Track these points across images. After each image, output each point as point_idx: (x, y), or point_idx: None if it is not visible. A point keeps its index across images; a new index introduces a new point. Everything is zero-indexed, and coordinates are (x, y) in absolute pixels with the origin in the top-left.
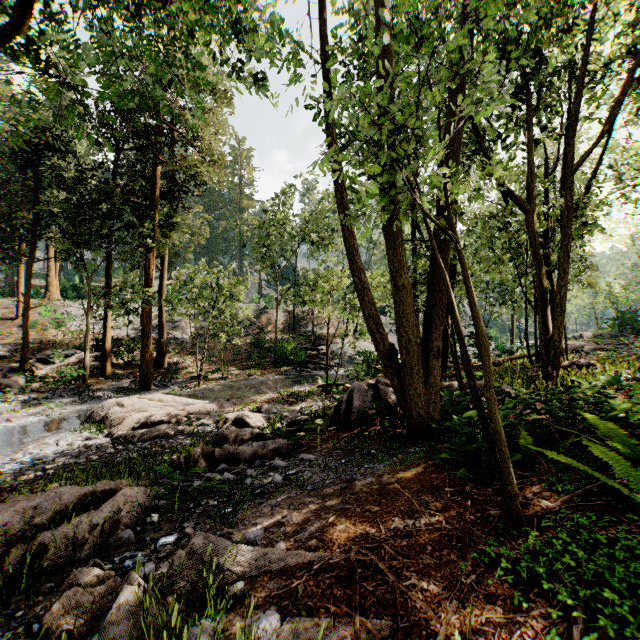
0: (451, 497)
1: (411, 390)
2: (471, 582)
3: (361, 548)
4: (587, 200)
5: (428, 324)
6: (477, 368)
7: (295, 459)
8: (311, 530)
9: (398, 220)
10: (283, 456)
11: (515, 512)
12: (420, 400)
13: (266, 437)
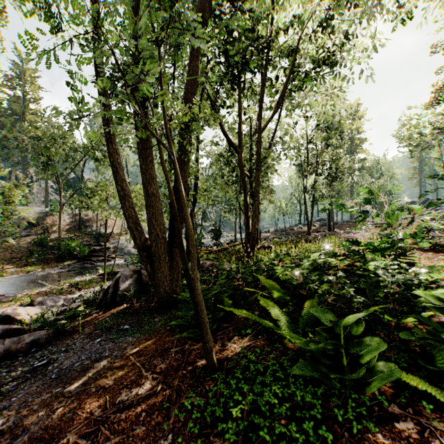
0: (175, 356)
1: (159, 273)
2: (167, 443)
3: (78, 437)
4: (269, 153)
5: (173, 223)
6: (213, 252)
7: (53, 347)
8: (34, 429)
9: (149, 142)
10: (42, 346)
11: (211, 362)
12: (166, 280)
13: (25, 331)
